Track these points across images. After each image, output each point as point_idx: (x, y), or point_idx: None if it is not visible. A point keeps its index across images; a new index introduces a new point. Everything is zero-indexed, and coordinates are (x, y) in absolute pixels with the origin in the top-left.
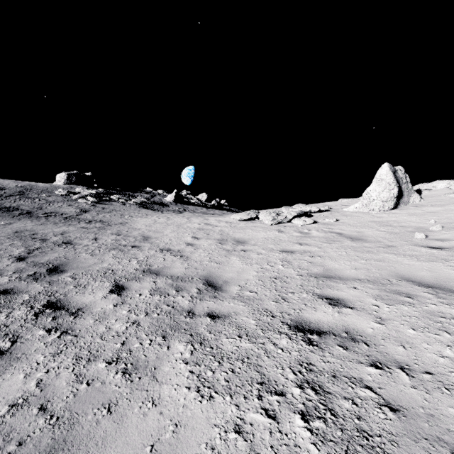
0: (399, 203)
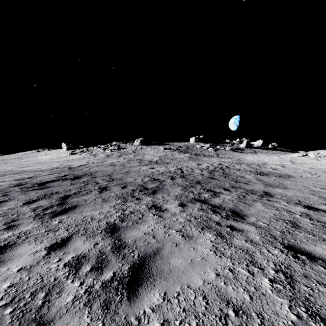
0: None
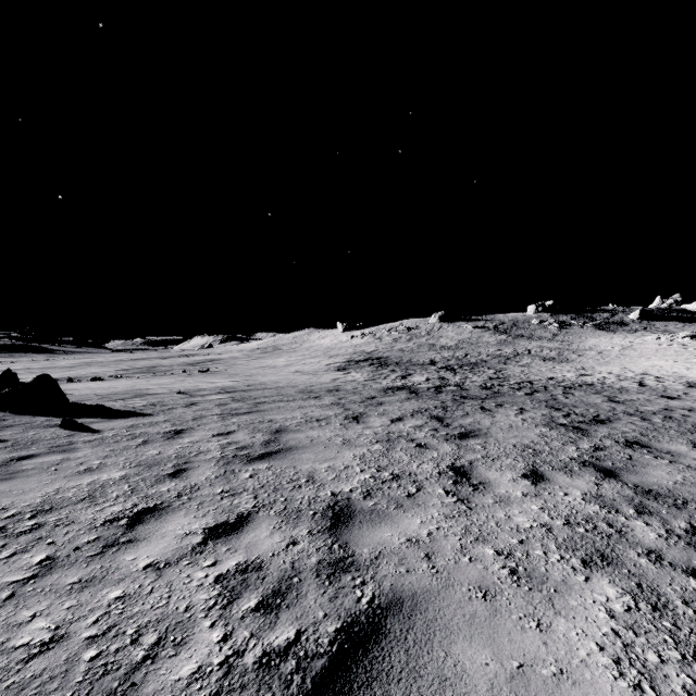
0: None
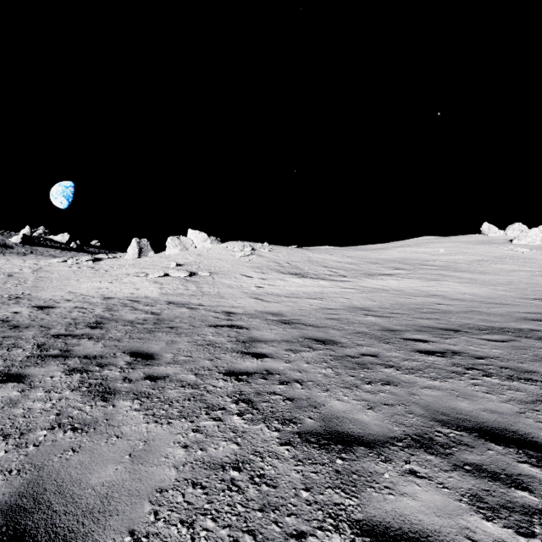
0: (142, 255)
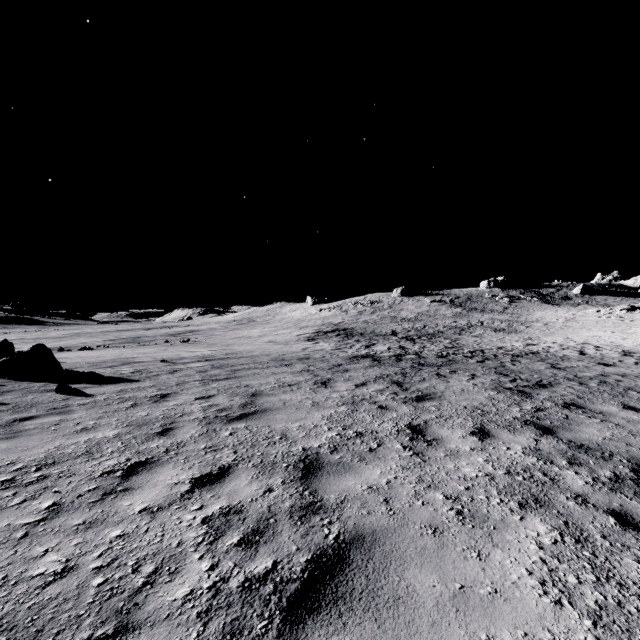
0: None
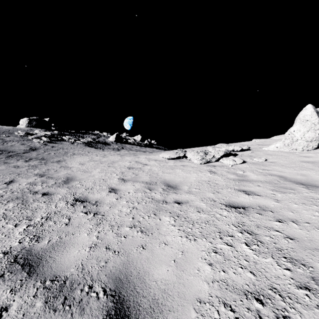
0: None
